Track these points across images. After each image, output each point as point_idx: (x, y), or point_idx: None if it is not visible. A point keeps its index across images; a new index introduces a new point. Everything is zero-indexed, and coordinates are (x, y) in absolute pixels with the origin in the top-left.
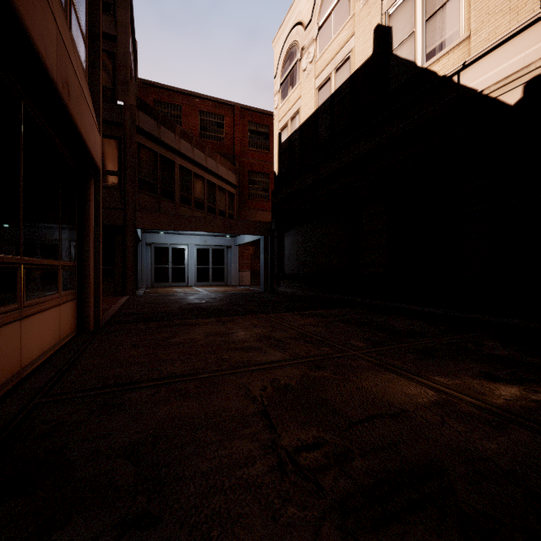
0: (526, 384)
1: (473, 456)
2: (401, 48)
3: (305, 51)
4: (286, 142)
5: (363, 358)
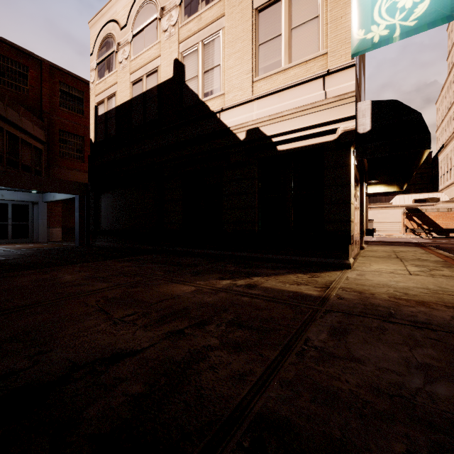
0: (234, 279)
1: (202, 303)
2: (191, 82)
3: (121, 47)
4: (103, 116)
5: (162, 279)
